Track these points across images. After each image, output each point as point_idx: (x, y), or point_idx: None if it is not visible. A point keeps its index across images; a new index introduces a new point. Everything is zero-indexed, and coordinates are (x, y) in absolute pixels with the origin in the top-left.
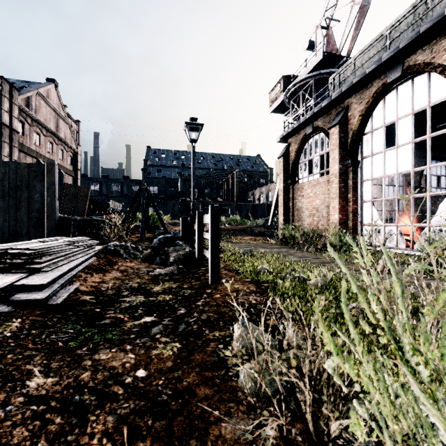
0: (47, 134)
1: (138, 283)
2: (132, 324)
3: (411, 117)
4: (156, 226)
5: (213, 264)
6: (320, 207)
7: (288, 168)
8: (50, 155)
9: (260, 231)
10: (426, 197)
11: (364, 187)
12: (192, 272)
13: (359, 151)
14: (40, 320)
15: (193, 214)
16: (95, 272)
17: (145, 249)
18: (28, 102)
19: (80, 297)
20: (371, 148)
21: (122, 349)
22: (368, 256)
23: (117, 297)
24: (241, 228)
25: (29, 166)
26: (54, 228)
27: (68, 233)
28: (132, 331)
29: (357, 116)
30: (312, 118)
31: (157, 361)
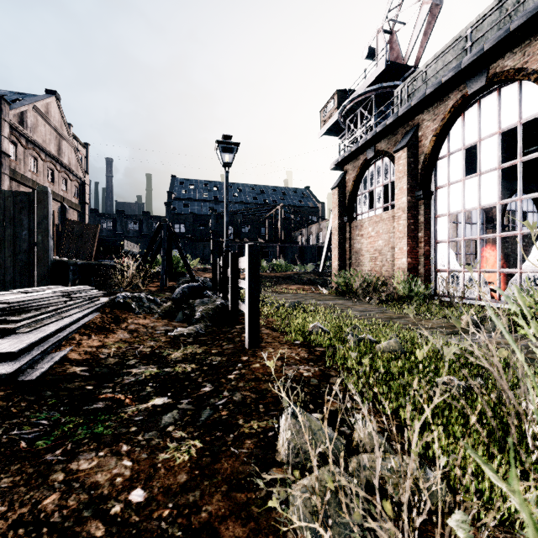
0: (47, 159)
1: (151, 347)
2: (135, 409)
3: (497, 137)
4: (181, 273)
5: (251, 322)
6: (384, 249)
7: (344, 202)
8: (50, 185)
9: (309, 279)
10: (510, 237)
11: (438, 224)
12: (224, 332)
13: (432, 180)
14: (0, 405)
15: (226, 257)
16: (94, 332)
17: (166, 301)
18: (22, 119)
19: (67, 369)
20: (447, 176)
21: (114, 451)
22: (534, 321)
23: (120, 368)
24: (286, 275)
25: (14, 194)
26: (47, 274)
27: (66, 281)
28: (134, 420)
29: (429, 136)
30: (374, 140)
31: (165, 472)
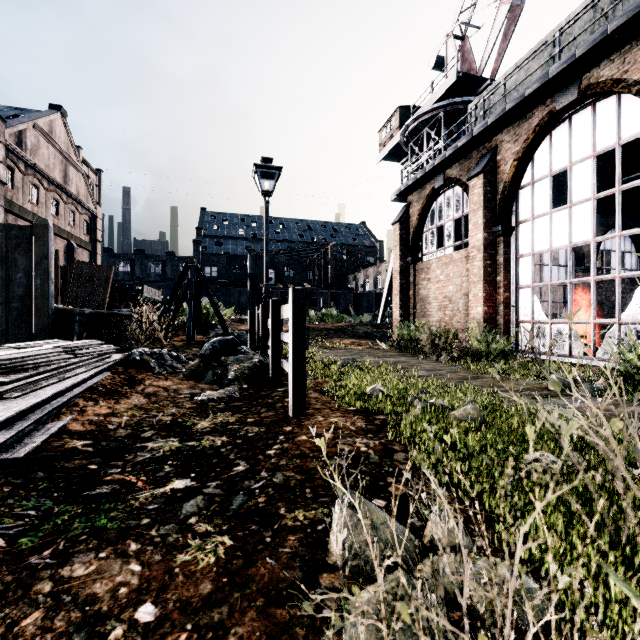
0: (50, 188)
1: (172, 415)
2: (149, 495)
3: (591, 161)
4: (212, 324)
5: (296, 384)
6: (455, 295)
7: (408, 239)
8: (55, 219)
9: (366, 332)
10: (604, 282)
11: (520, 266)
12: (263, 396)
13: (513, 213)
14: None
15: (266, 304)
16: (102, 397)
17: (193, 358)
18: (20, 139)
19: (66, 444)
20: (530, 208)
21: (119, 552)
22: None
23: (132, 442)
24: (338, 328)
25: (7, 228)
26: (47, 326)
27: (71, 334)
28: (147, 510)
29: (510, 160)
30: (443, 165)
31: (184, 580)
